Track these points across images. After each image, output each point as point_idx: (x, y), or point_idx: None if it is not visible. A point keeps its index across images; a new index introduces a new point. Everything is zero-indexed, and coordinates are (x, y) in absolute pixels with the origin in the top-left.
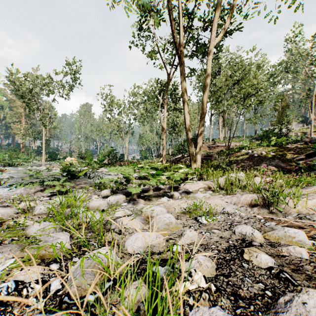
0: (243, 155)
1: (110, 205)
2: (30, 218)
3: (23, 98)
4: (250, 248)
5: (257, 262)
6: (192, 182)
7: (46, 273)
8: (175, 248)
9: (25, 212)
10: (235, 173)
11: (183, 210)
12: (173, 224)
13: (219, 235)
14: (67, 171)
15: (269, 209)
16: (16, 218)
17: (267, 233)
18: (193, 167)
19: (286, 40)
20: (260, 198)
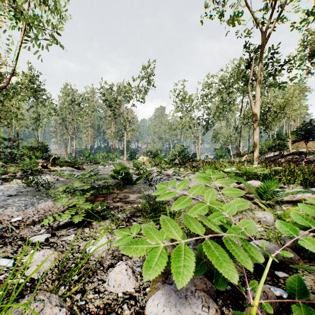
0: None
1: None
2: None
3: (111, 107)
4: None
5: None
6: None
7: None
8: None
9: None
10: None
11: None
12: None
13: None
14: (122, 174)
15: None
16: None
17: None
18: None
19: None
20: None
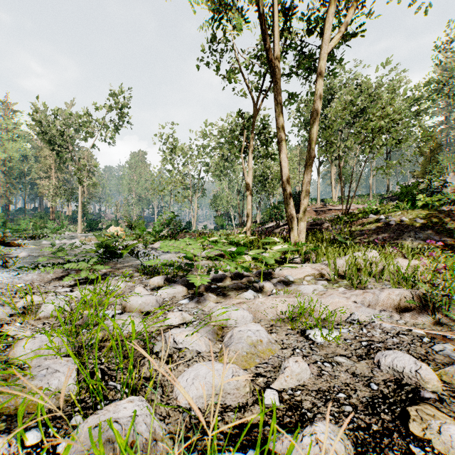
0: (372, 223)
1: (161, 303)
2: (30, 325)
3: (52, 145)
4: (419, 406)
5: (443, 446)
6: (295, 267)
7: (14, 452)
8: (268, 398)
9: (25, 313)
10: (364, 251)
11: (280, 314)
12: (263, 345)
13: (350, 370)
14: (104, 247)
15: (435, 317)
16: (7, 324)
17: (444, 369)
18: (294, 242)
19: (437, 47)
20: (416, 296)
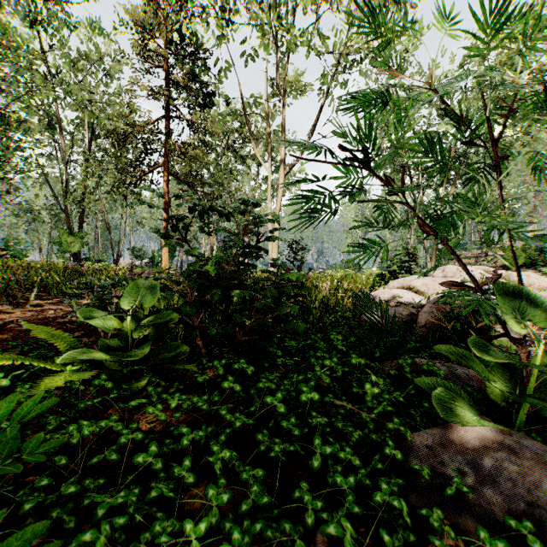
0: None
1: None
2: None
3: None
4: None
5: None
6: None
7: None
8: None
9: None
10: None
11: None
12: None
13: None
14: None
15: None
16: None
17: None
18: None
19: None
20: None
